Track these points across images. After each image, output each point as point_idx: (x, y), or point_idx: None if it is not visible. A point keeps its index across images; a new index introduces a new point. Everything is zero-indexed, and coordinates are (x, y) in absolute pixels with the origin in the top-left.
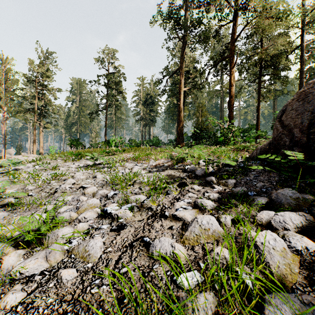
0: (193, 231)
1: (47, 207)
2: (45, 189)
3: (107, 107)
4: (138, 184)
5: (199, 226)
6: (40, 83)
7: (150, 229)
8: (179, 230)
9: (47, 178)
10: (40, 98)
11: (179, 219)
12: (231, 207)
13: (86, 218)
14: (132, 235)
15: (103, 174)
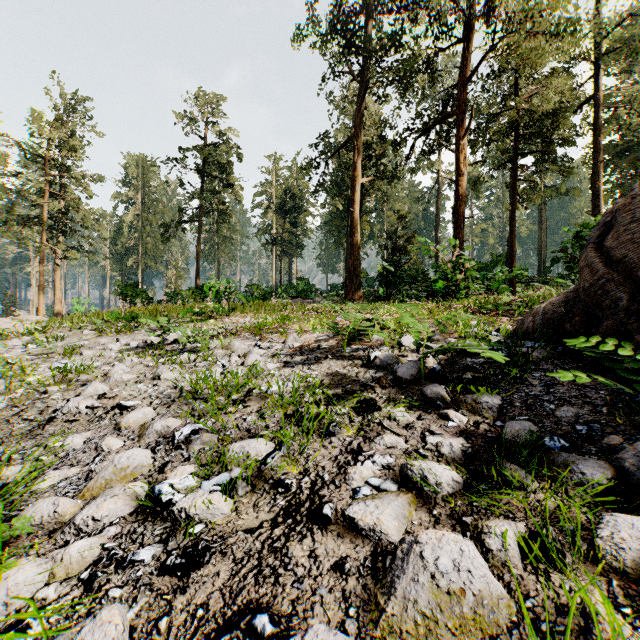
0: (411, 598)
1: (8, 472)
2: (29, 410)
3: (200, 215)
4: (257, 401)
5: (429, 577)
6: (55, 163)
7: (278, 570)
8: (365, 579)
9: (40, 380)
10: (54, 194)
11: (365, 532)
12: (507, 490)
13: (100, 520)
14: (222, 594)
15: (176, 370)
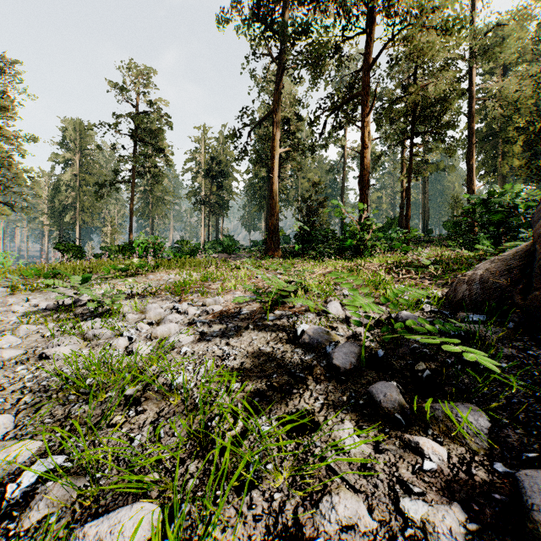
0: None
1: None
2: None
3: (133, 176)
4: (156, 402)
5: None
6: None
7: None
8: None
9: None
10: None
11: None
12: None
13: None
14: None
15: (73, 344)
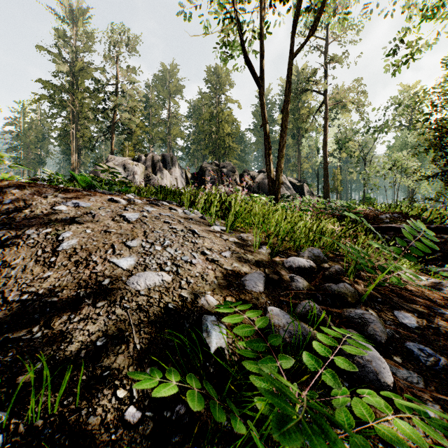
0: None
1: None
2: None
3: None
4: None
5: None
6: None
7: None
8: None
9: None
10: None
11: None
12: None
13: None
14: None
15: None
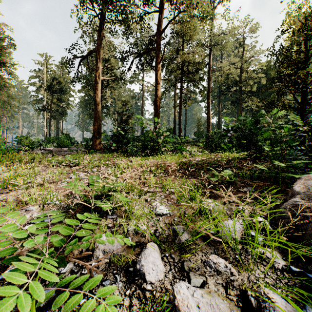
0: None
1: None
2: None
3: None
4: None
5: None
6: None
7: None
8: None
9: None
10: None
11: None
12: None
13: None
14: None
15: None
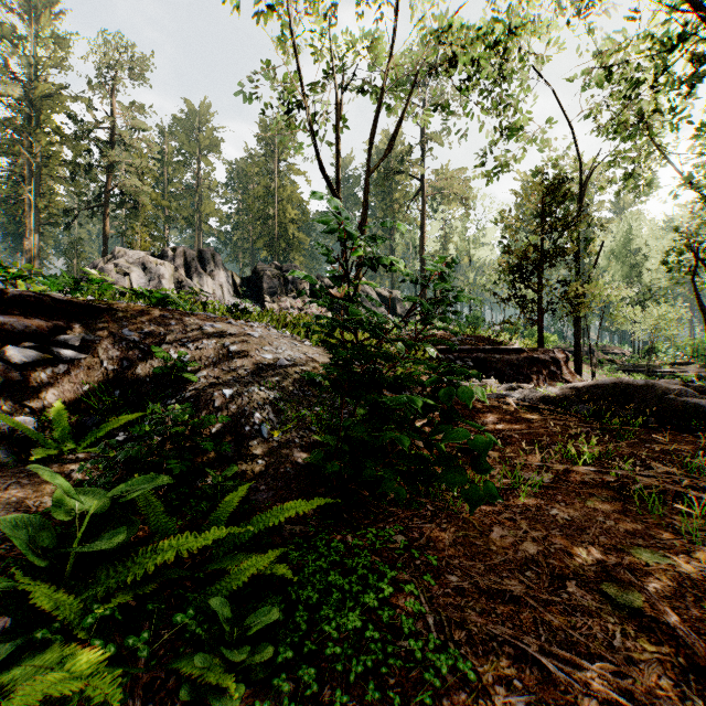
0: None
1: None
2: None
3: None
4: None
5: None
6: None
7: None
8: None
9: None
10: None
11: None
12: None
13: None
14: None
15: None
